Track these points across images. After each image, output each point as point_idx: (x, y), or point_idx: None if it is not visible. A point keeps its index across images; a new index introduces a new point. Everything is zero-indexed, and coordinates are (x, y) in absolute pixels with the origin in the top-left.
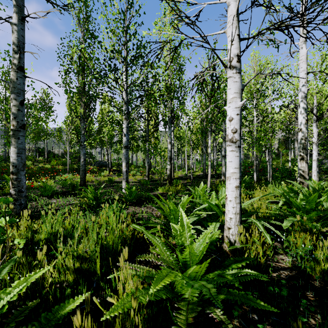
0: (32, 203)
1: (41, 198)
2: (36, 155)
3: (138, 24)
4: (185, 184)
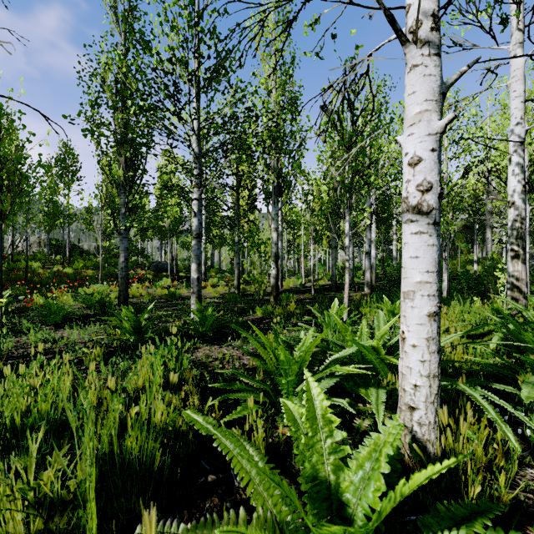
0: (17, 339)
1: (42, 327)
2: (52, 251)
3: (219, 12)
4: (302, 301)
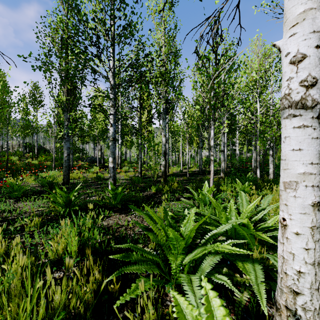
0: None
1: (7, 200)
2: (27, 150)
3: None
4: (181, 181)
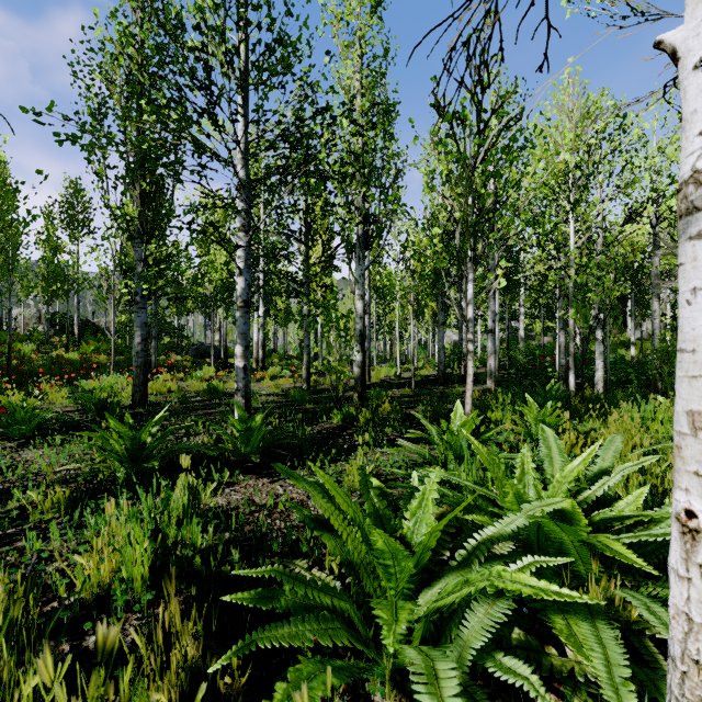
0: None
1: (1, 444)
2: (56, 330)
3: None
4: (399, 399)
